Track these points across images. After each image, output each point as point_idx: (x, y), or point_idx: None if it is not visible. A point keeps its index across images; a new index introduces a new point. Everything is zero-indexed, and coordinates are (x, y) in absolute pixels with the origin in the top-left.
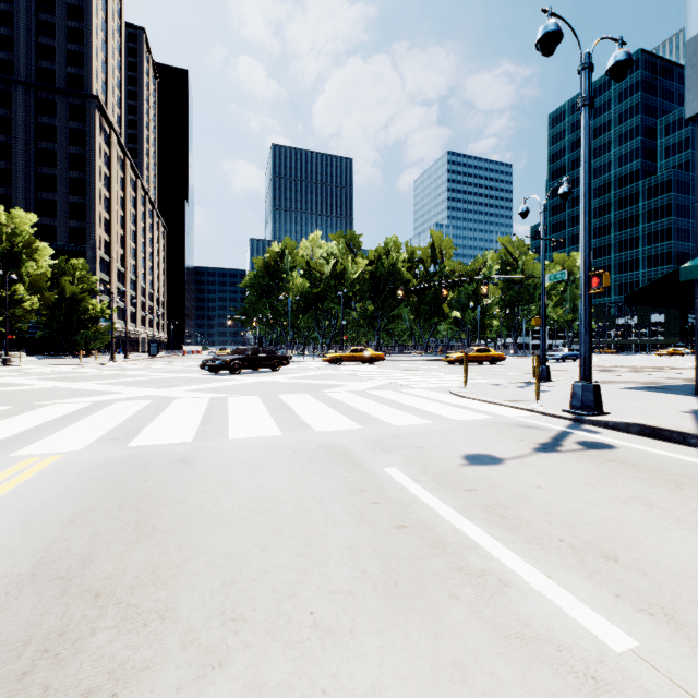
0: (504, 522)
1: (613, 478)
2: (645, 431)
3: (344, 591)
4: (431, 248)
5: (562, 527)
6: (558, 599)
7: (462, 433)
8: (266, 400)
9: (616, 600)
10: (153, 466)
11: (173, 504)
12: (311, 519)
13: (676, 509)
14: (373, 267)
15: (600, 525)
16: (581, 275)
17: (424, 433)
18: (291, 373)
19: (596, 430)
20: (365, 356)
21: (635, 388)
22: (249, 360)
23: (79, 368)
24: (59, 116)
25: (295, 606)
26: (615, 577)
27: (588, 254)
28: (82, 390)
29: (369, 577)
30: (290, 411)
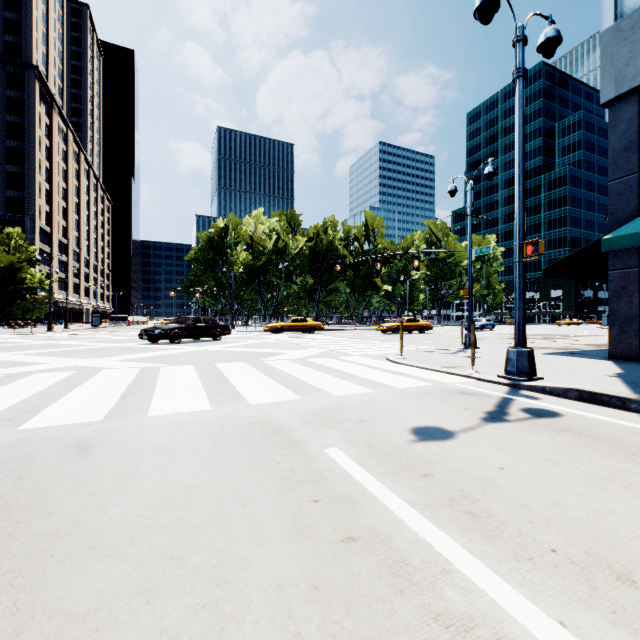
0: (477, 524)
1: (575, 452)
2: (583, 396)
3: None
4: (365, 227)
5: (547, 527)
6: None
7: (406, 402)
8: (201, 370)
9: None
10: (38, 456)
11: (41, 517)
12: (229, 534)
13: None
14: (312, 244)
15: (589, 521)
16: (516, 243)
17: (366, 403)
18: (233, 342)
19: (534, 395)
20: (305, 325)
21: (554, 354)
22: (189, 329)
23: (10, 338)
24: None
25: None
26: None
27: (522, 223)
28: None
29: None
30: (225, 381)
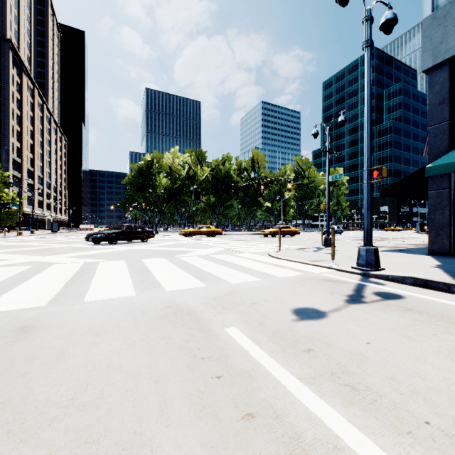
0: (357, 397)
1: (422, 328)
2: (417, 282)
3: None
4: (252, 161)
5: (416, 399)
6: None
7: (286, 288)
8: (131, 264)
9: None
10: None
11: None
12: (141, 413)
13: None
14: (214, 172)
15: (449, 391)
16: (365, 169)
17: (256, 289)
18: (156, 243)
19: (381, 282)
20: (209, 231)
21: (389, 251)
22: (124, 234)
23: None
24: None
25: None
26: None
27: (370, 154)
28: None
29: None
30: (148, 273)
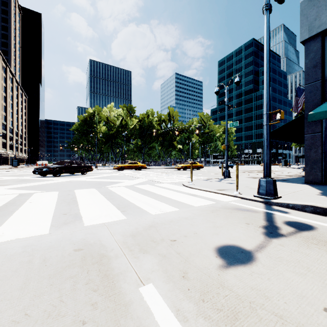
0: None
1: None
2: (317, 210)
3: None
4: (168, 115)
5: None
6: None
7: (203, 219)
8: (62, 195)
9: None
10: None
11: None
12: None
13: None
14: (141, 123)
15: None
16: (265, 113)
17: (175, 221)
18: (93, 175)
19: (283, 210)
20: (136, 166)
21: None
22: (66, 168)
23: None
24: None
25: None
26: None
27: (269, 100)
28: None
29: None
30: (74, 204)
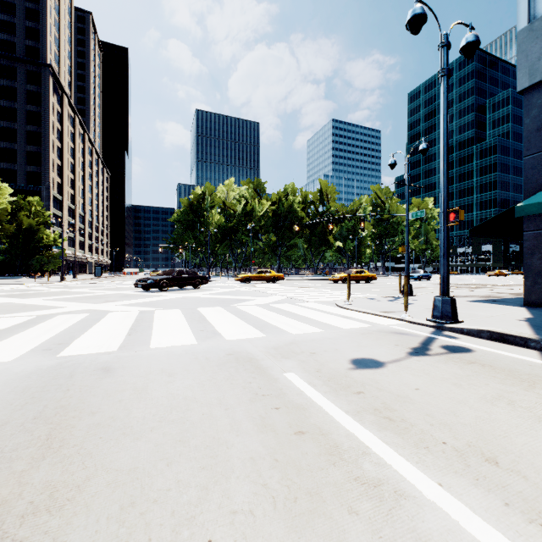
0: (392, 425)
1: (476, 378)
2: (493, 336)
3: (244, 511)
4: (320, 192)
5: (443, 428)
6: (453, 511)
7: (349, 340)
8: (187, 313)
9: (507, 509)
10: (76, 375)
11: (88, 414)
12: (216, 427)
13: (535, 408)
14: (275, 207)
15: (475, 425)
16: (441, 211)
17: (317, 340)
18: (210, 290)
19: (454, 335)
20: (269, 276)
21: (478, 301)
22: (175, 280)
23: (32, 286)
24: (18, 80)
25: (192, 533)
26: (500, 482)
27: (446, 194)
28: (30, 306)
29: (269, 492)
30: (206, 322)
